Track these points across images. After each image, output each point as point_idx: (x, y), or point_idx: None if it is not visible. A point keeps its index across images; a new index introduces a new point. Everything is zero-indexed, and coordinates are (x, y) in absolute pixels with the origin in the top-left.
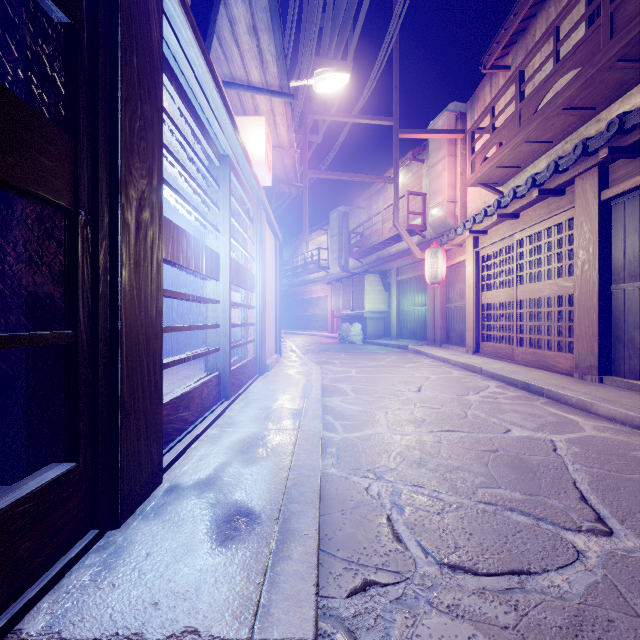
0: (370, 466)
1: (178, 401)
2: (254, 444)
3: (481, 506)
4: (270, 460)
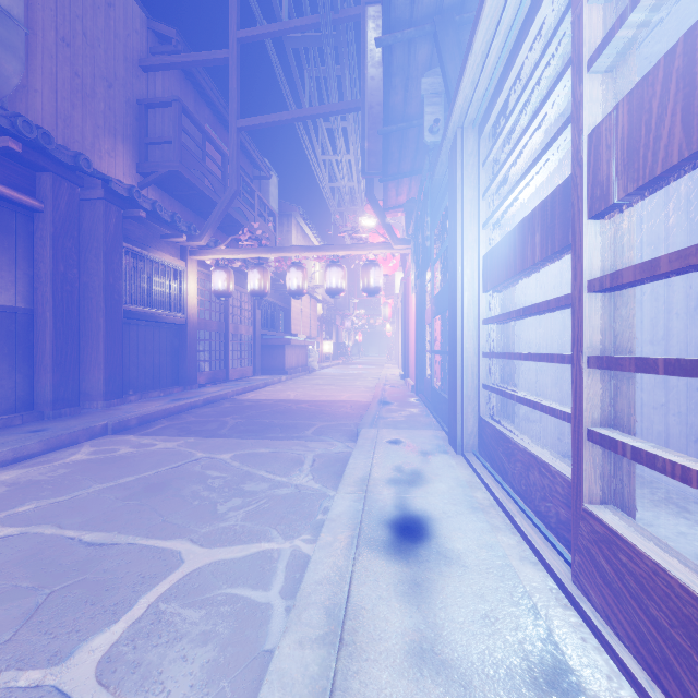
0: (294, 494)
1: (499, 435)
2: (413, 476)
3: (247, 468)
4: (390, 463)
